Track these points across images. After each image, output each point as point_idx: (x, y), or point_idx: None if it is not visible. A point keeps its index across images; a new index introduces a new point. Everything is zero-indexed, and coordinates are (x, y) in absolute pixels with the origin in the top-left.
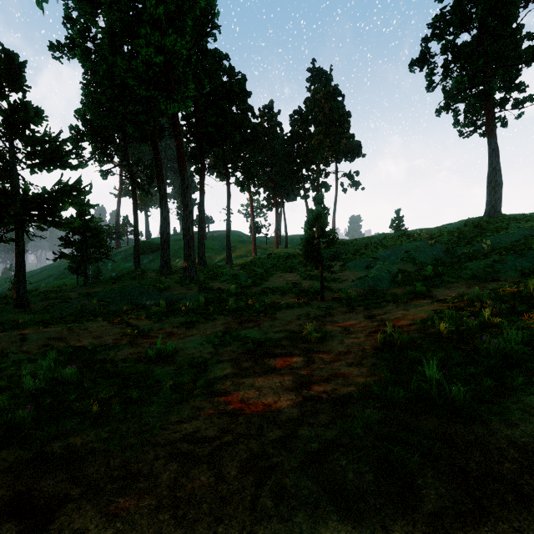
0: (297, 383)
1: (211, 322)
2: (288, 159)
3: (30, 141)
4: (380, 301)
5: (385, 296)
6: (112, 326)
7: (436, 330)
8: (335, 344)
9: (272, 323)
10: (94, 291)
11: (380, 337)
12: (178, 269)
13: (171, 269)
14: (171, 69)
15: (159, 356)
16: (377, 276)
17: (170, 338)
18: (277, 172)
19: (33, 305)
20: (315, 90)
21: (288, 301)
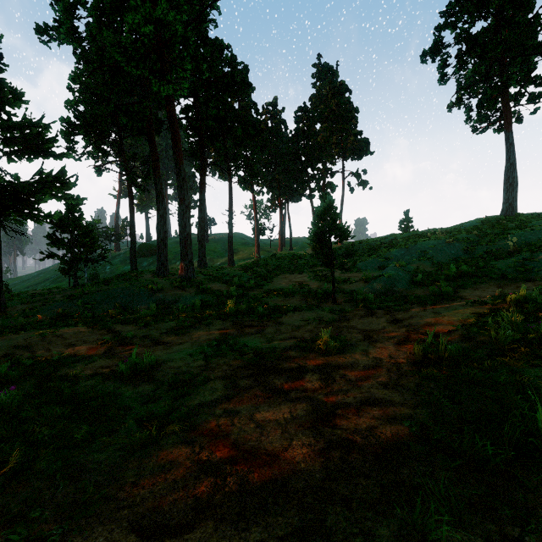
0: (314, 414)
1: (206, 327)
2: (293, 157)
3: (7, 125)
4: (402, 303)
5: (407, 297)
6: (91, 332)
7: (487, 338)
8: (358, 355)
9: (277, 328)
10: (79, 293)
11: (418, 347)
12: (177, 271)
13: (168, 270)
14: (166, 51)
15: (135, 371)
16: (394, 276)
17: (155, 346)
18: (281, 171)
19: (11, 309)
20: (321, 86)
21: (295, 304)
